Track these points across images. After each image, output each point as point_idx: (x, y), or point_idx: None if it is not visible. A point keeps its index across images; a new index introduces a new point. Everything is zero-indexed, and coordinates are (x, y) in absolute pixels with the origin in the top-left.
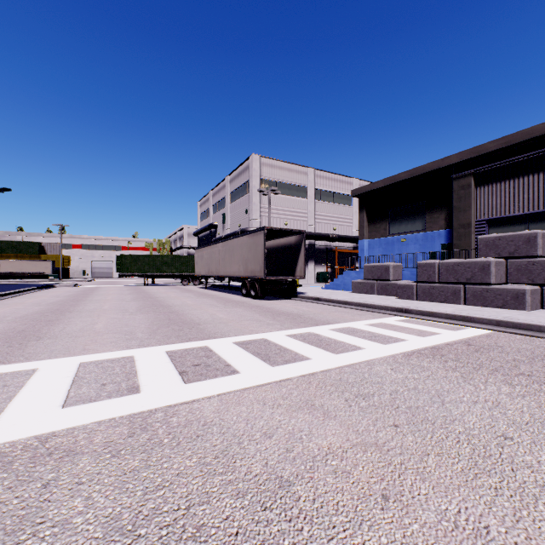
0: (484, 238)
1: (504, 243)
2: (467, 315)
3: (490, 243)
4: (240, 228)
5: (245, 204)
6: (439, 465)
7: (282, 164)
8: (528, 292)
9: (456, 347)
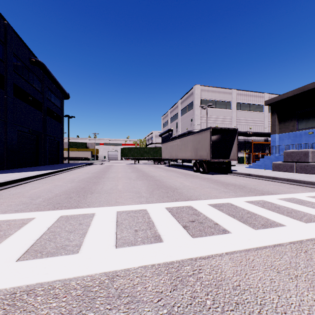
0: None
1: None
2: None
3: None
4: (188, 130)
5: (190, 116)
6: None
7: (214, 89)
8: None
9: None
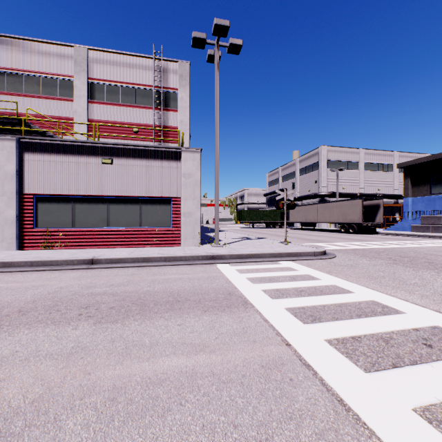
0: None
1: None
2: None
3: None
4: (313, 193)
5: (314, 177)
6: None
7: (340, 149)
8: None
9: None
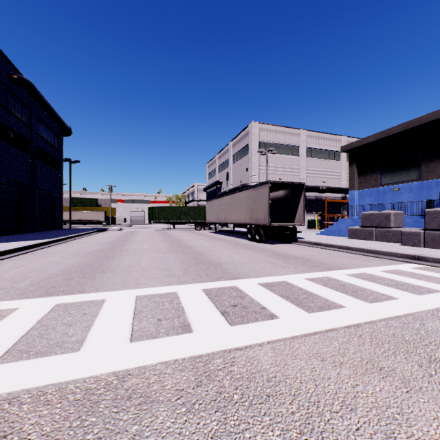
0: None
1: None
2: None
3: None
4: (242, 183)
5: (245, 164)
6: None
7: (277, 128)
8: None
9: None
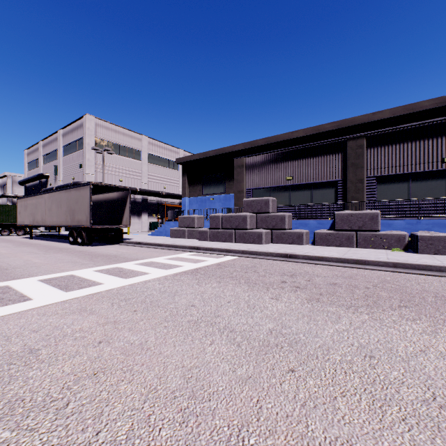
0: (246, 201)
1: (255, 204)
2: (229, 248)
3: (249, 204)
4: (73, 181)
5: (79, 159)
6: (145, 323)
7: (117, 128)
8: (264, 233)
9: (209, 267)
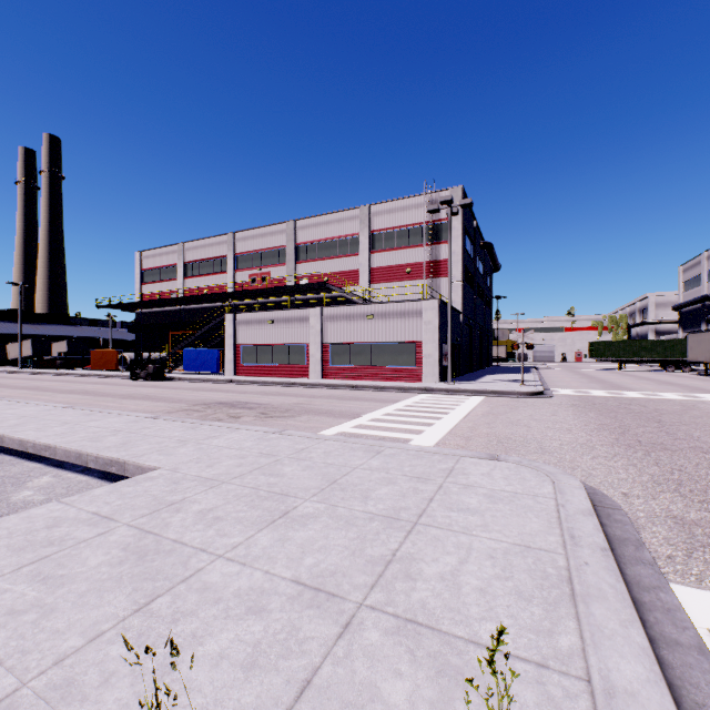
0: None
1: None
2: None
3: None
4: None
5: None
6: None
7: None
8: None
9: None
